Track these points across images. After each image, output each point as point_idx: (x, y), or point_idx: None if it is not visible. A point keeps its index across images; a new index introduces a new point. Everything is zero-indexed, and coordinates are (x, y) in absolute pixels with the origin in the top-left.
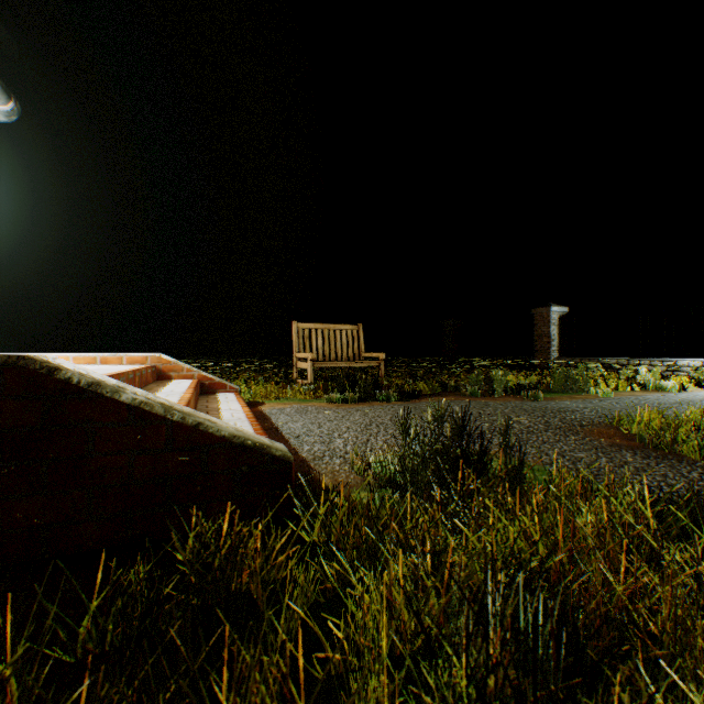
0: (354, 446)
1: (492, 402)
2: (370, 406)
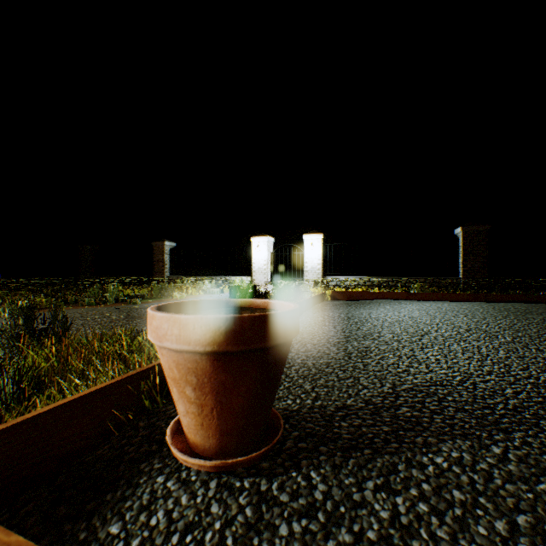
0: None
1: (103, 307)
2: None
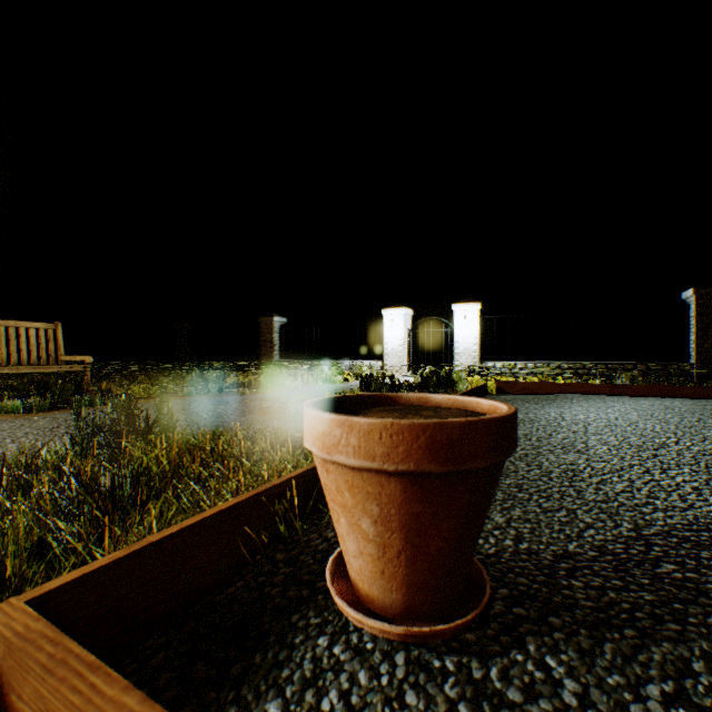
0: (33, 446)
1: (205, 398)
2: (65, 412)
